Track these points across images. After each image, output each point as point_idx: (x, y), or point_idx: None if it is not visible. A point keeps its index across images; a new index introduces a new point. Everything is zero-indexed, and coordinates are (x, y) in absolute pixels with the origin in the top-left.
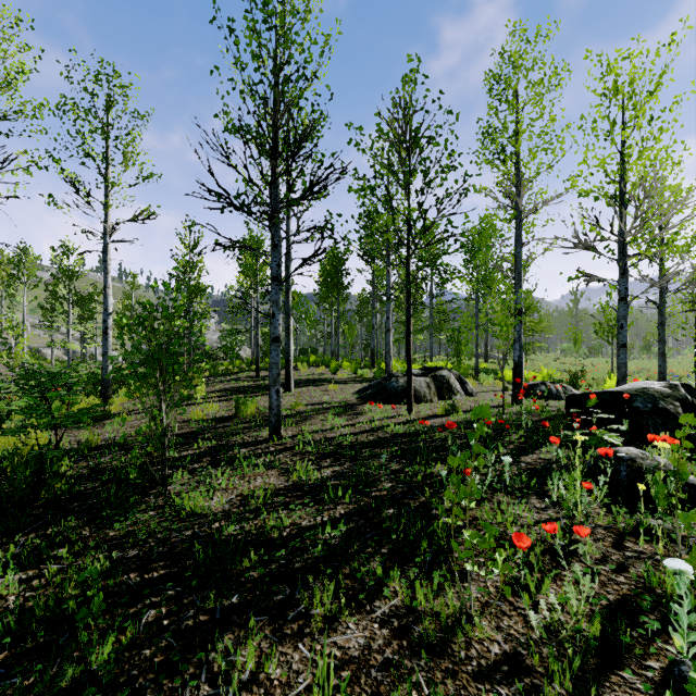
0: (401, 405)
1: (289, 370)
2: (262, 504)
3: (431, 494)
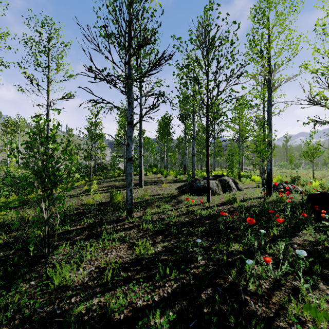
0: (202, 196)
1: (141, 176)
2: (111, 277)
3: (235, 273)
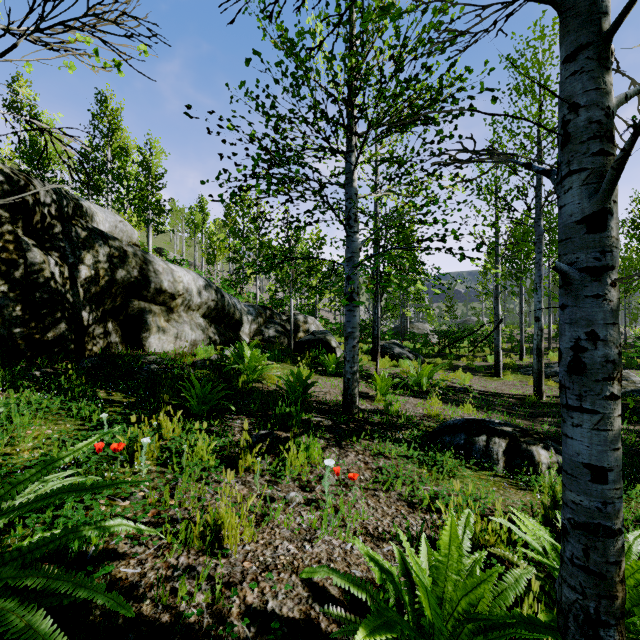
0: None
1: None
2: None
3: None
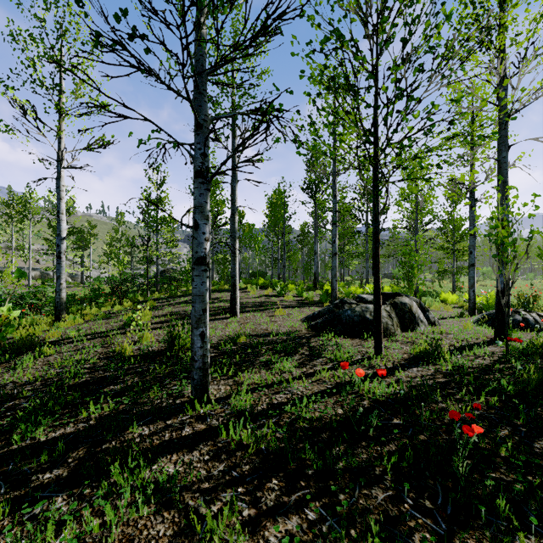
0: (361, 339)
1: (235, 295)
2: None
3: None
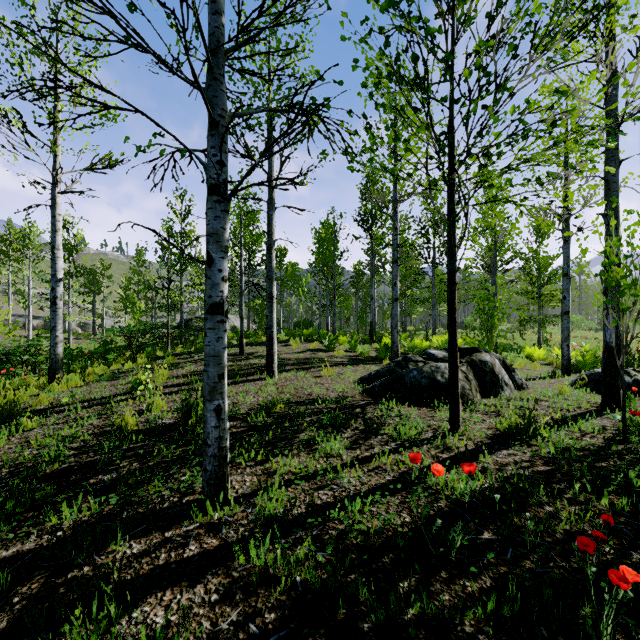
0: (430, 408)
1: (272, 350)
2: None
3: None
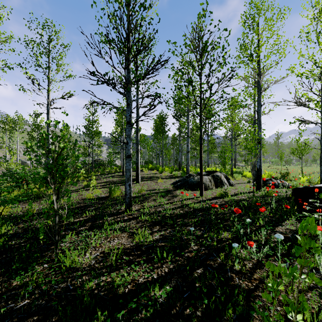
0: (196, 191)
1: (138, 172)
2: (115, 260)
3: (224, 256)
